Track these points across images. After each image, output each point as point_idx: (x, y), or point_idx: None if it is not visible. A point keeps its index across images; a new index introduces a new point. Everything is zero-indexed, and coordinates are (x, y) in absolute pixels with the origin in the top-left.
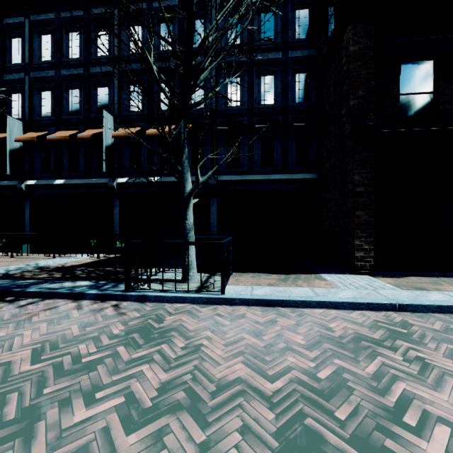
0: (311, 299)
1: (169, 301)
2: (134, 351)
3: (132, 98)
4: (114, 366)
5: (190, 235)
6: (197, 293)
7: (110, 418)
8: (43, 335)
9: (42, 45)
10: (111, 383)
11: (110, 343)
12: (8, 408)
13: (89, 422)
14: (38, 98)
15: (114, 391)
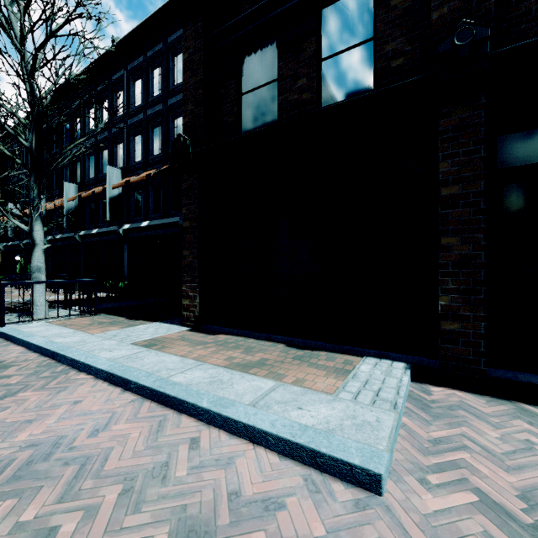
0: (25, 337)
1: None
2: None
3: (137, 148)
4: None
5: (34, 276)
6: None
7: None
8: None
9: (90, 119)
10: None
11: None
12: None
13: None
14: (88, 163)
15: None
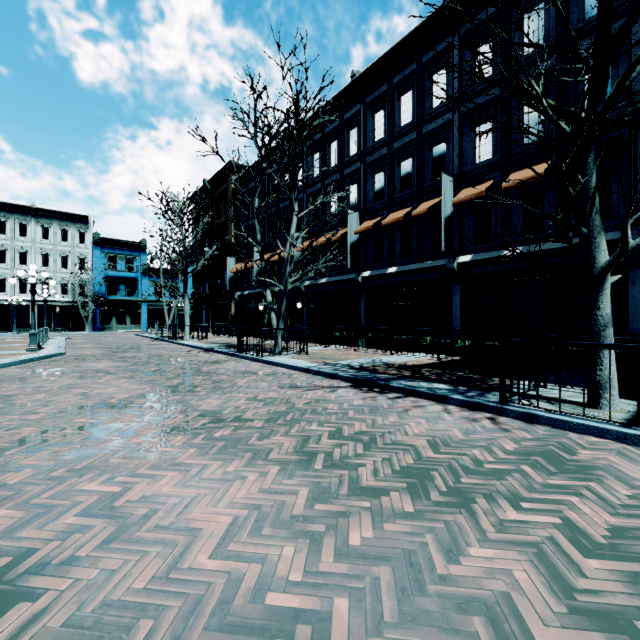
0: None
1: (573, 429)
2: (547, 476)
3: (478, 143)
4: (527, 483)
5: (606, 334)
6: (628, 427)
7: (551, 532)
8: (427, 430)
9: (375, 125)
10: (533, 499)
11: (507, 458)
12: (437, 482)
13: (526, 525)
14: (371, 183)
15: (541, 508)
